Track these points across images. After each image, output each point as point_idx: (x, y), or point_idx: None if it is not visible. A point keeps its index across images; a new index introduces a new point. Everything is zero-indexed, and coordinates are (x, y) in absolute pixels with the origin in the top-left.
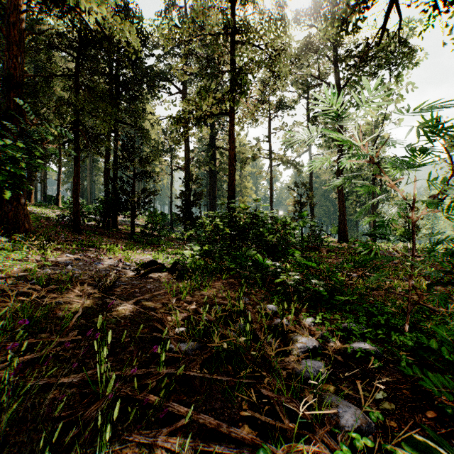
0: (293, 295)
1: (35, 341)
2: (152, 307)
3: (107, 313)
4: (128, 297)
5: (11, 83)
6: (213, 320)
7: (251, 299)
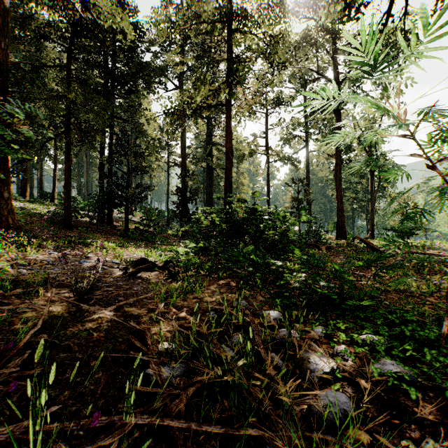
0: (297, 298)
1: None
2: (136, 314)
3: (78, 324)
4: (109, 302)
5: None
6: (205, 334)
7: (250, 303)
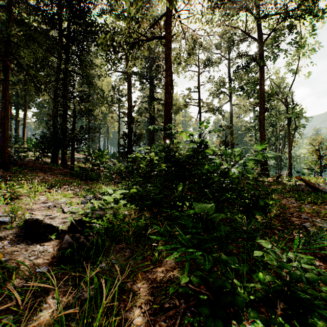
0: None
1: None
2: None
3: None
4: None
5: None
6: None
7: None
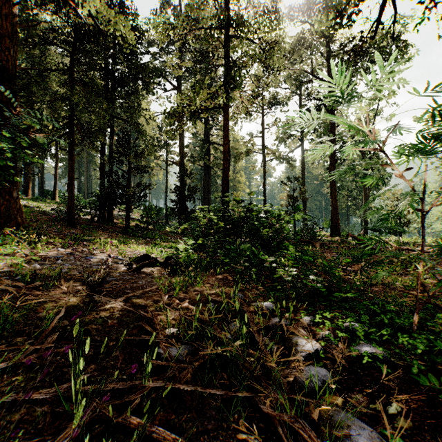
0: (289, 291)
1: (4, 349)
2: (143, 305)
3: (94, 312)
4: (118, 294)
5: (4, 75)
6: (206, 321)
7: (246, 295)
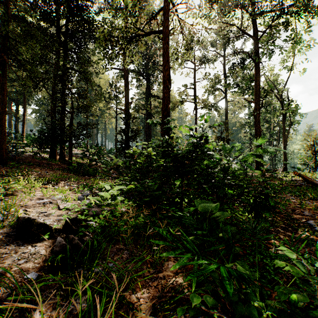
0: None
1: None
2: None
3: None
4: None
5: None
6: None
7: None
